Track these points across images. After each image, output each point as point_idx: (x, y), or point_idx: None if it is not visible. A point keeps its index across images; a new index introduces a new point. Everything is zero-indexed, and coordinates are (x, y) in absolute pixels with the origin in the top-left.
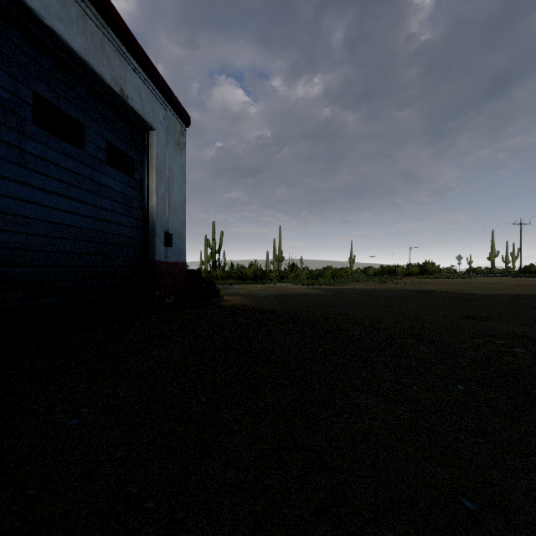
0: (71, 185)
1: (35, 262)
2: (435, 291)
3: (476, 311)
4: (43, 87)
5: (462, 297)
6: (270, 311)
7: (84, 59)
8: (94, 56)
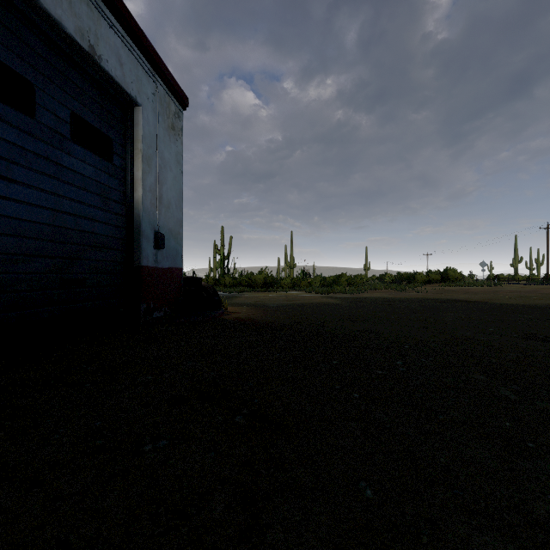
0: (13, 163)
1: None
2: (465, 300)
3: (531, 327)
4: None
5: (502, 308)
6: (282, 328)
7: None
8: None
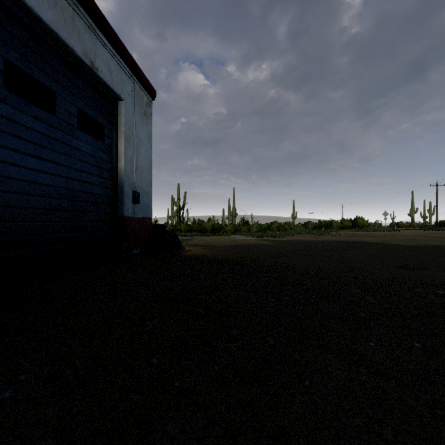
0: (43, 147)
1: (6, 217)
2: (367, 242)
3: (407, 260)
4: (14, 55)
5: (392, 248)
6: (226, 261)
7: (54, 31)
8: (64, 29)
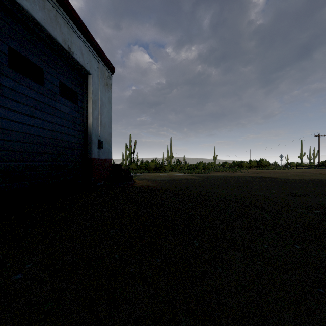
0: (35, 108)
1: (10, 159)
2: (268, 177)
3: (295, 190)
4: (15, 43)
5: (285, 181)
6: (165, 190)
7: (43, 26)
8: (50, 25)
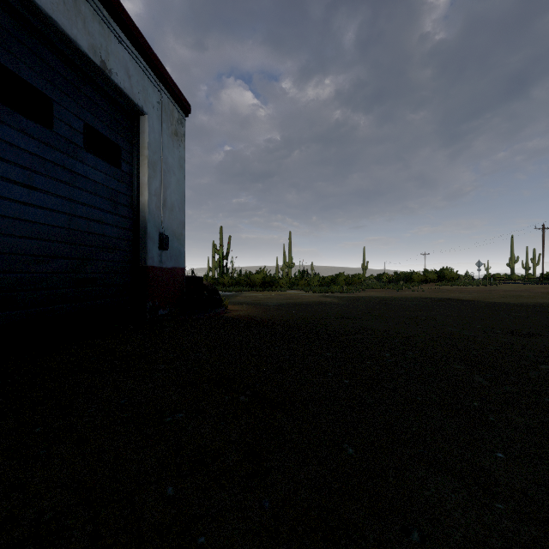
0: (34, 172)
1: None
2: (459, 299)
3: (517, 323)
4: None
5: (493, 307)
6: (280, 324)
7: (49, 16)
8: (64, 15)
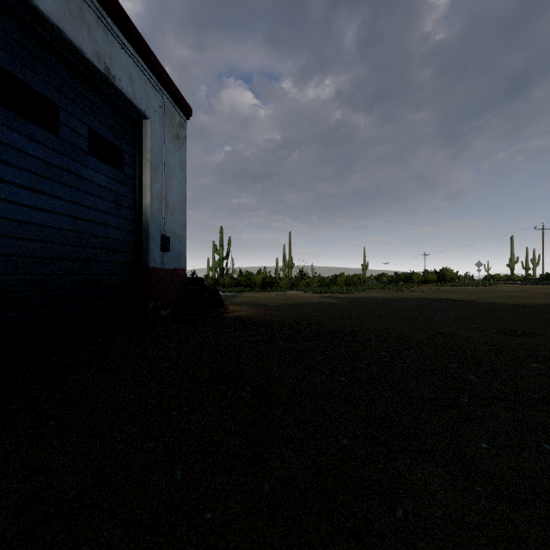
0: (41, 176)
1: None
2: (458, 299)
3: (512, 324)
4: (1, 54)
5: (490, 307)
6: (280, 325)
7: (56, 25)
8: (70, 23)
